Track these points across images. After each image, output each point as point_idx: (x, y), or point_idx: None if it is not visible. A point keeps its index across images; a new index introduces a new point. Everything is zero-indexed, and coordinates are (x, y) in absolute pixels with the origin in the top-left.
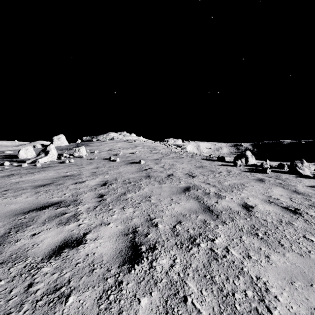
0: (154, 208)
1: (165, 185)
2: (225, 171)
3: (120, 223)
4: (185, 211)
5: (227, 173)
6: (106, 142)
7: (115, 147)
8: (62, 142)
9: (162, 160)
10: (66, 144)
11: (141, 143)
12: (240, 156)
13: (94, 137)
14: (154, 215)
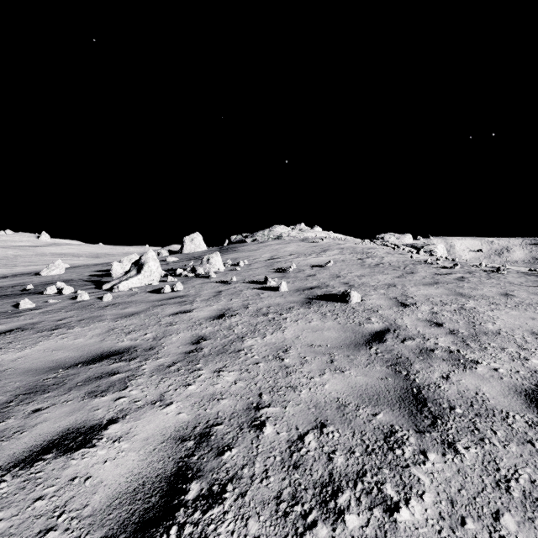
0: None
1: None
2: None
3: None
4: None
5: None
6: (267, 243)
7: (282, 253)
8: (197, 246)
9: (408, 287)
10: (204, 249)
11: (335, 244)
12: None
13: (249, 235)
14: None
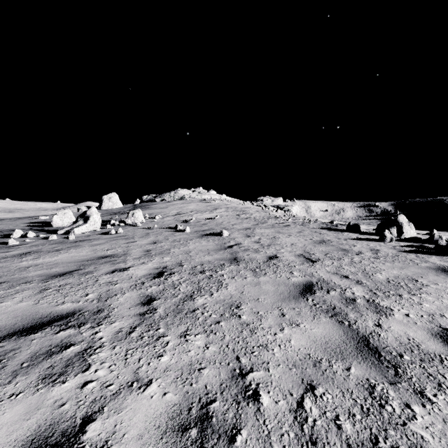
0: (249, 337)
1: (265, 278)
2: (368, 250)
3: (173, 382)
4: (317, 349)
5: (373, 254)
6: (173, 203)
7: (185, 210)
8: (115, 203)
9: (256, 229)
10: (120, 206)
11: (224, 204)
12: (388, 224)
13: (158, 196)
14: (249, 360)
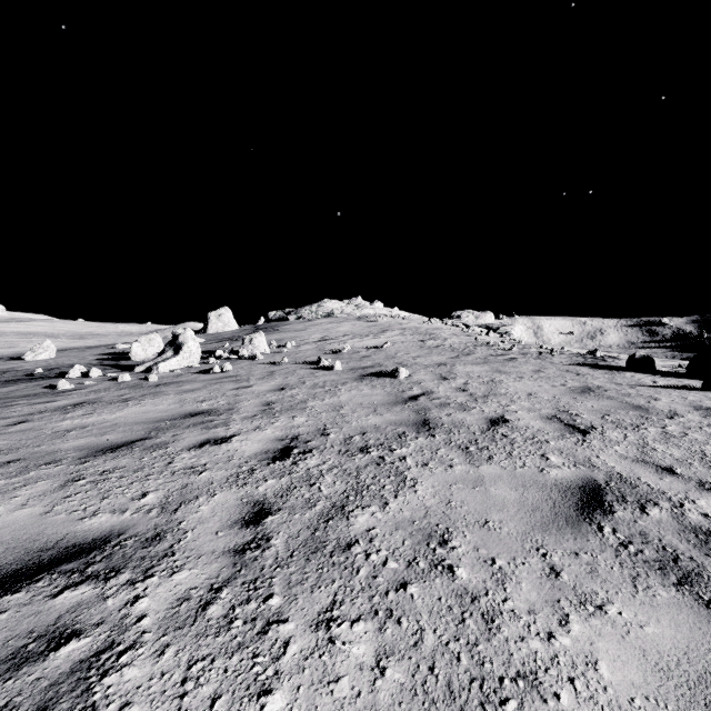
0: (483, 643)
1: (492, 469)
2: (688, 408)
3: None
4: (684, 707)
5: (703, 417)
6: (315, 322)
7: (335, 334)
8: (226, 324)
9: (456, 366)
10: (234, 328)
11: (397, 324)
12: None
13: (292, 312)
14: None
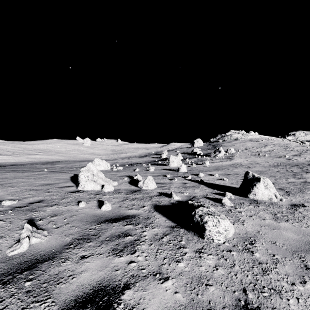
0: (309, 169)
1: None
2: None
3: (299, 170)
4: None
5: None
6: (233, 142)
7: (248, 147)
8: (200, 144)
9: (301, 155)
10: (202, 145)
11: (269, 142)
12: None
13: (220, 138)
14: None
